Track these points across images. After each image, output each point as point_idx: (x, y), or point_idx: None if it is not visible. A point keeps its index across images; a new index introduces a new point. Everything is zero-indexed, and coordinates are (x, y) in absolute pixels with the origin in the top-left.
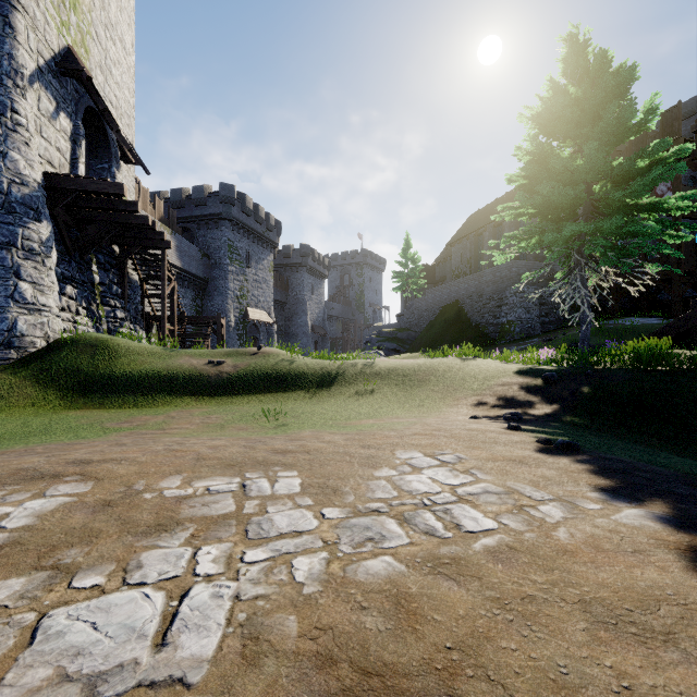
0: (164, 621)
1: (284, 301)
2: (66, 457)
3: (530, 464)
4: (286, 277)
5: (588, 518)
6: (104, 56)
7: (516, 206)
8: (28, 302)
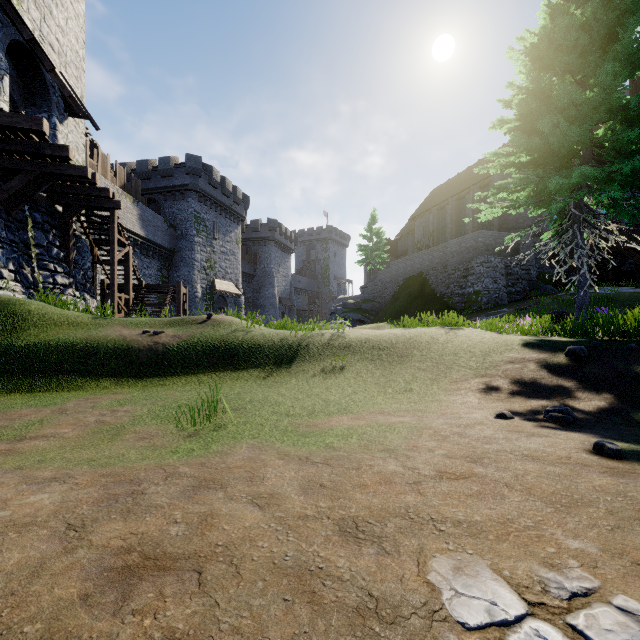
0: None
1: (252, 273)
2: None
3: None
4: (254, 250)
5: None
6: None
7: (506, 153)
8: None
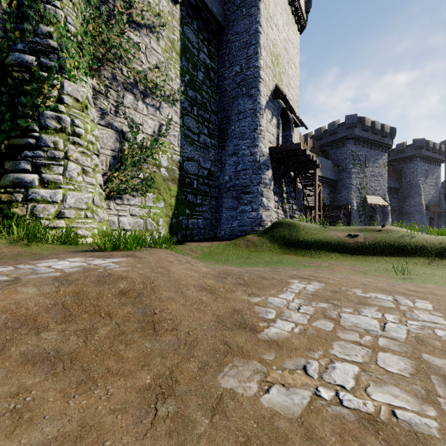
0: (381, 326)
1: (397, 187)
2: (304, 273)
3: None
4: (399, 168)
5: None
6: (287, 78)
7: None
8: (265, 206)
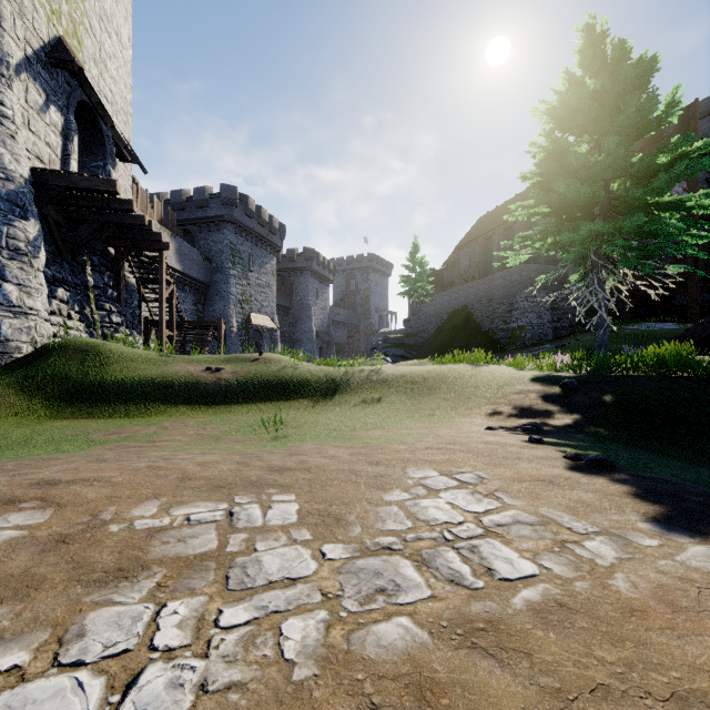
0: None
1: (288, 306)
2: (33, 477)
3: (563, 485)
4: (291, 281)
5: (648, 560)
6: (98, 48)
7: (530, 205)
8: (14, 304)
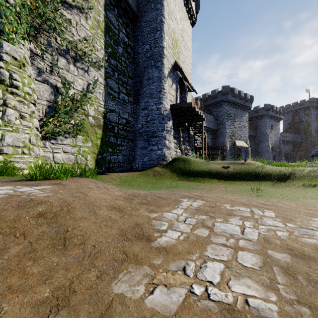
0: (241, 231)
1: (254, 135)
2: (192, 194)
3: None
4: (256, 122)
5: None
6: (183, 57)
7: None
8: (167, 146)
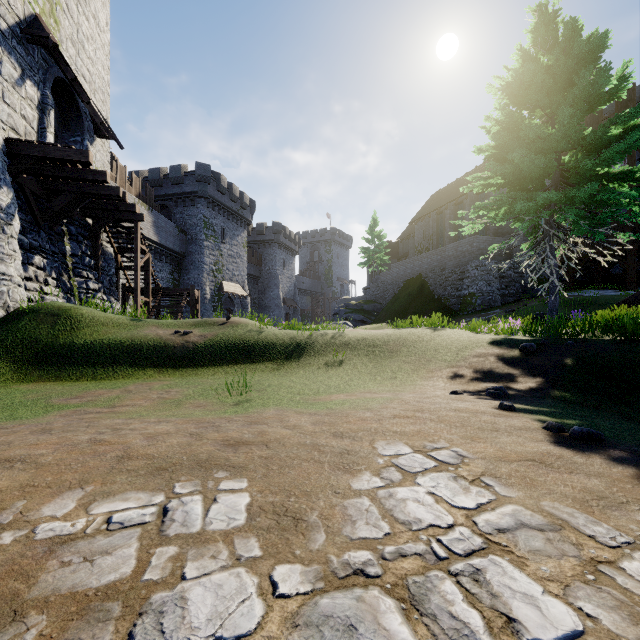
0: None
1: (258, 275)
2: None
3: (557, 467)
4: (260, 252)
5: None
6: (75, 29)
7: (485, 176)
8: None
